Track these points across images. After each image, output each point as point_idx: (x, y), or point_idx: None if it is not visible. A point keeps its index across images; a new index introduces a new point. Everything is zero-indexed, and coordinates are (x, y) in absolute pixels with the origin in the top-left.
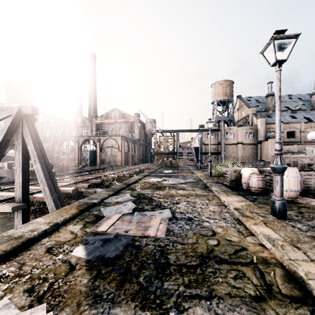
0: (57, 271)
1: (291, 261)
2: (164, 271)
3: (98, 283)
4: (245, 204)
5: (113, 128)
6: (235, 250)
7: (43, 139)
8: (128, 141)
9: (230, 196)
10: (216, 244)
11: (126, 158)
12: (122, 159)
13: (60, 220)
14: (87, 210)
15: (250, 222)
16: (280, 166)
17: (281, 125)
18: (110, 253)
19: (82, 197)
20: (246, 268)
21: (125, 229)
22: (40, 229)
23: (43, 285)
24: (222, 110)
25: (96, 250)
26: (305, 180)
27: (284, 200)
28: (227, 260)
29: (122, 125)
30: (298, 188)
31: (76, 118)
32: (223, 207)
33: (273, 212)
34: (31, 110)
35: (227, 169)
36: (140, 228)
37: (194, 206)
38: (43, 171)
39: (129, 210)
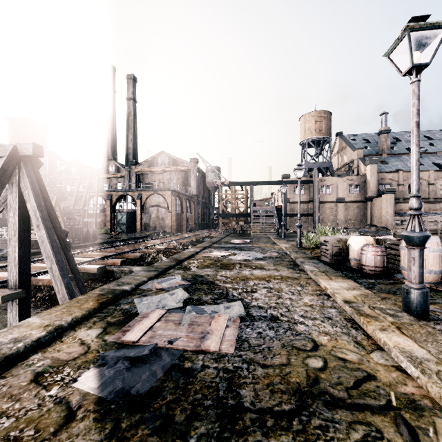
0: (42, 424)
1: None
2: (233, 425)
3: None
4: (360, 294)
5: (160, 179)
6: (355, 379)
7: (61, 195)
8: (181, 198)
9: (334, 279)
10: (322, 367)
11: (178, 222)
12: (173, 224)
13: (66, 321)
14: (112, 302)
15: (373, 326)
16: (420, 234)
17: (400, 174)
18: (141, 385)
19: (112, 278)
20: (381, 420)
21: (170, 337)
22: (29, 338)
23: None
24: (315, 154)
25: (117, 378)
26: None
27: (426, 289)
28: (345, 401)
29: (173, 175)
30: (439, 268)
31: (107, 166)
32: (325, 299)
33: (407, 308)
34: (33, 148)
35: (326, 238)
36: (193, 335)
37: (279, 296)
38: (50, 240)
39: (177, 303)
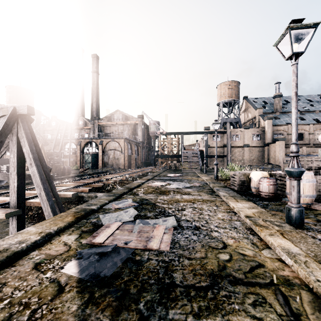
0: (43, 294)
1: (320, 283)
2: (168, 295)
3: (89, 311)
4: (257, 212)
5: (116, 130)
6: (250, 267)
7: (44, 142)
8: (131, 144)
9: (240, 201)
10: (228, 259)
11: (129, 161)
12: (125, 162)
13: (54, 230)
14: (84, 217)
15: (265, 233)
16: (297, 169)
17: (289, 127)
18: (107, 270)
19: (82, 201)
20: (266, 292)
21: (125, 240)
22: (29, 240)
23: (23, 313)
24: (228, 112)
25: (90, 266)
26: (320, 184)
27: (301, 207)
28: (243, 280)
29: (125, 127)
30: (313, 194)
31: (78, 120)
32: (232, 215)
33: (289, 221)
34: (27, 109)
35: (234, 173)
36: (141, 238)
37: (201, 213)
38: (39, 174)
39: (130, 218)
